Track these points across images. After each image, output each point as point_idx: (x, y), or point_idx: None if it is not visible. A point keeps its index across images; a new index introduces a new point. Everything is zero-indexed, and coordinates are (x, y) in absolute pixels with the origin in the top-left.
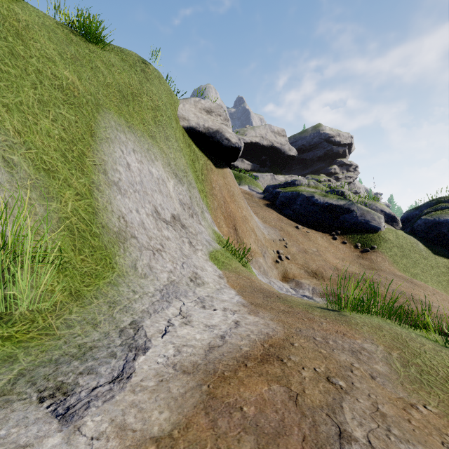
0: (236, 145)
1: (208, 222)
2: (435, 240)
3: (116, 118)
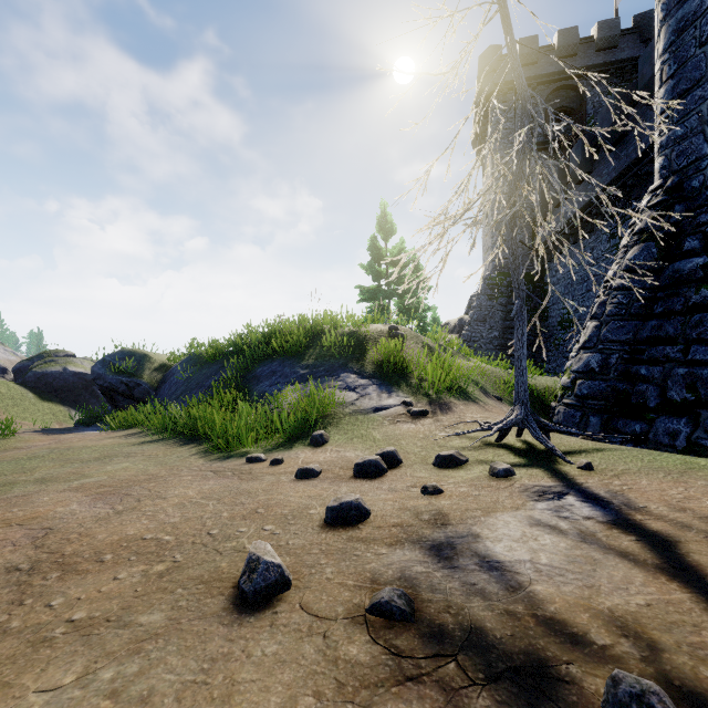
0: None
1: None
2: (44, 388)
3: None
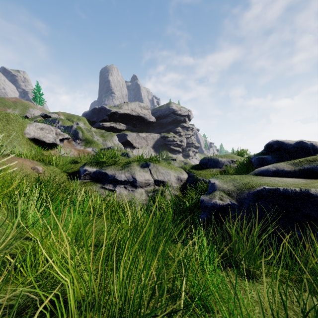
0: (53, 142)
1: None
2: None
3: None
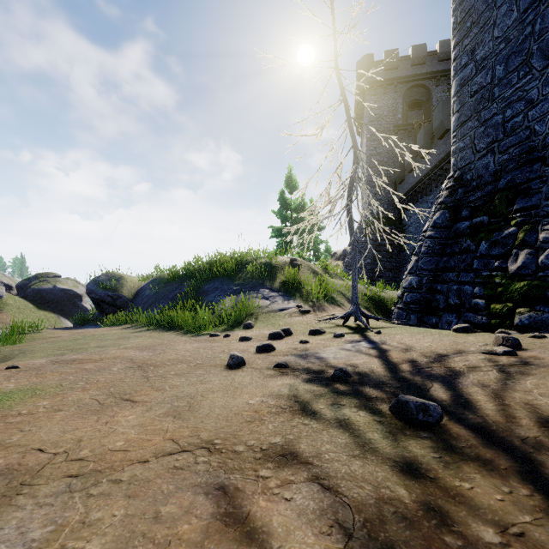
0: None
1: None
2: (40, 300)
3: None
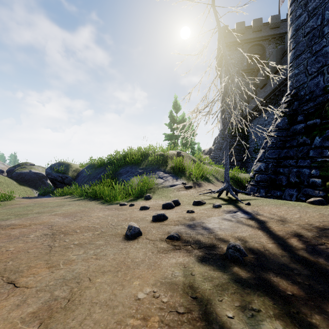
0: None
1: None
2: (21, 180)
3: None
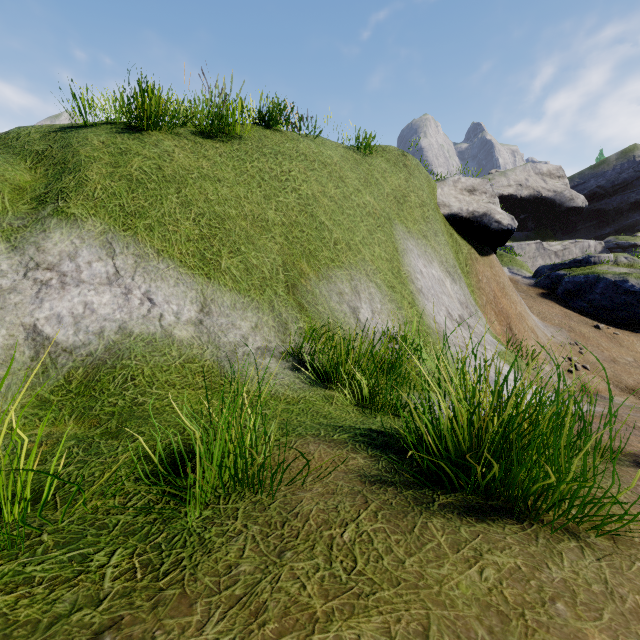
0: (509, 227)
1: (482, 322)
2: None
3: (400, 227)
